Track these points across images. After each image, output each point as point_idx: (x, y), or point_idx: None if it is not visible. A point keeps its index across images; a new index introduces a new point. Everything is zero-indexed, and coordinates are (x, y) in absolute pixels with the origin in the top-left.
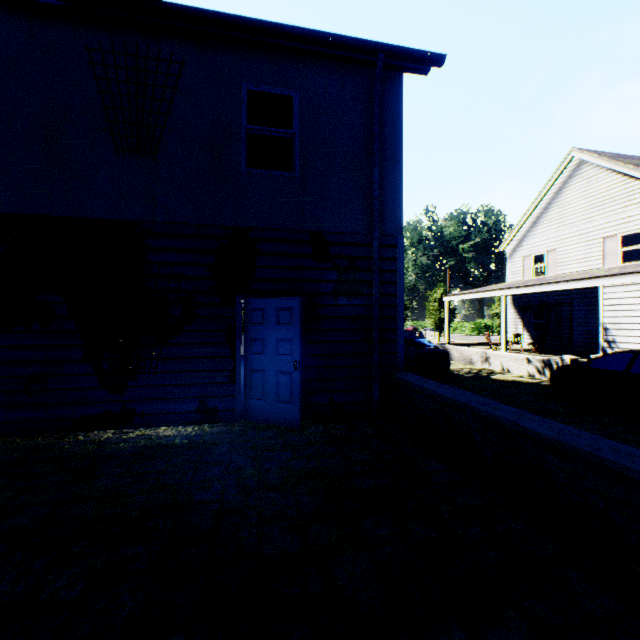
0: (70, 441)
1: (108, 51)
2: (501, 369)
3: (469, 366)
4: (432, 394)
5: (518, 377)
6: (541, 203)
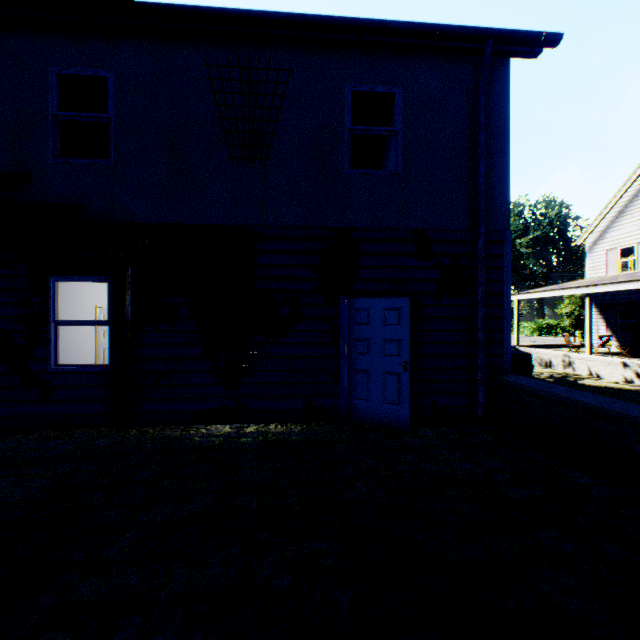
0: (196, 433)
1: (224, 66)
2: (588, 374)
3: (548, 370)
4: (564, 400)
5: (613, 383)
6: (630, 190)
